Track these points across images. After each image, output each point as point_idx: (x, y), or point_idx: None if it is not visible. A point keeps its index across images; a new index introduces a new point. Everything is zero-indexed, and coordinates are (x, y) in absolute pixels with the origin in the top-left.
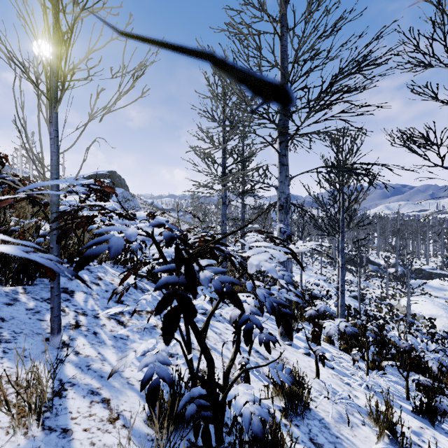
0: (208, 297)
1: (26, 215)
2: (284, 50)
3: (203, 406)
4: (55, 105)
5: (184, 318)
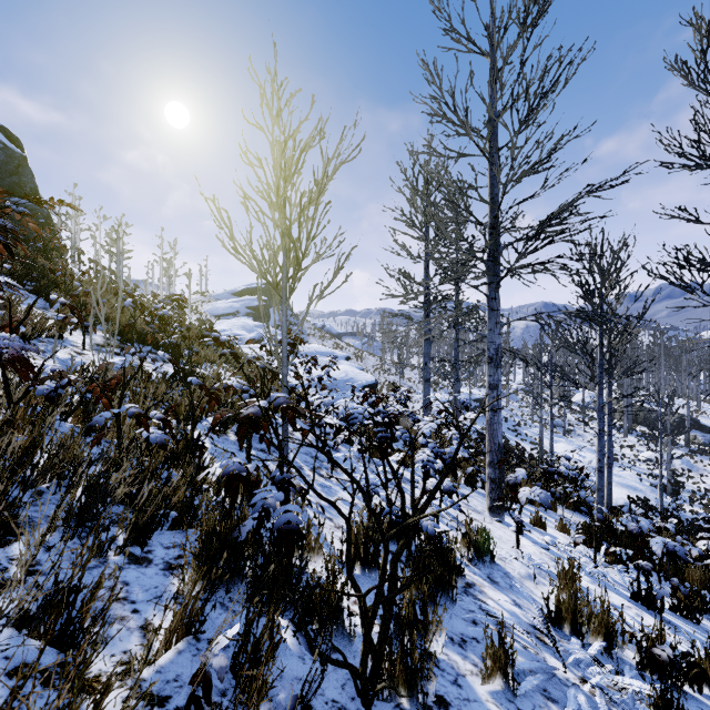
0: (402, 454)
1: (202, 360)
2: (494, 174)
3: (397, 516)
4: (286, 301)
5: (383, 466)
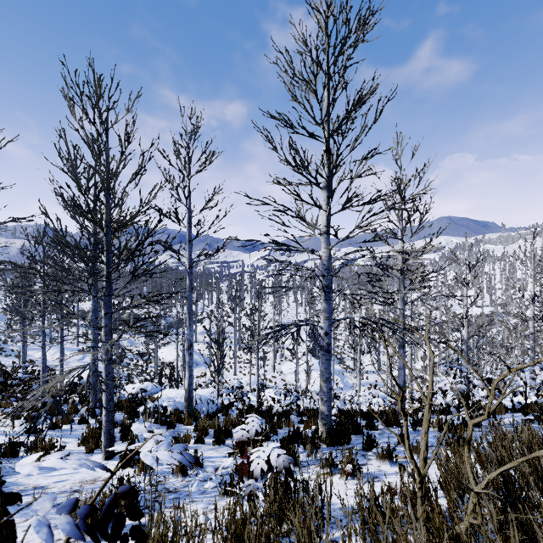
0: None
1: None
2: None
3: None
4: None
5: None
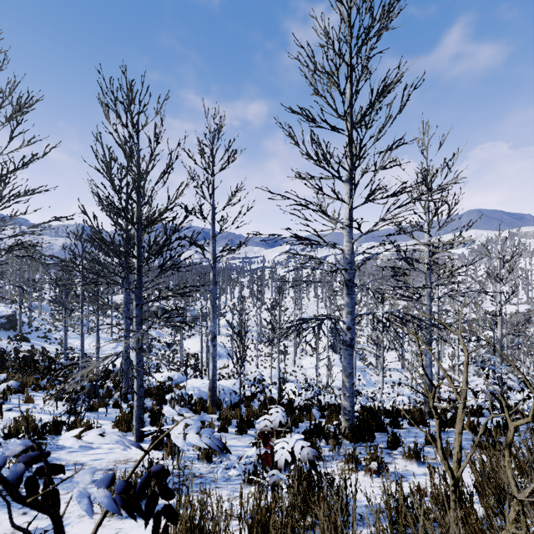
0: None
1: None
2: None
3: None
4: None
5: None
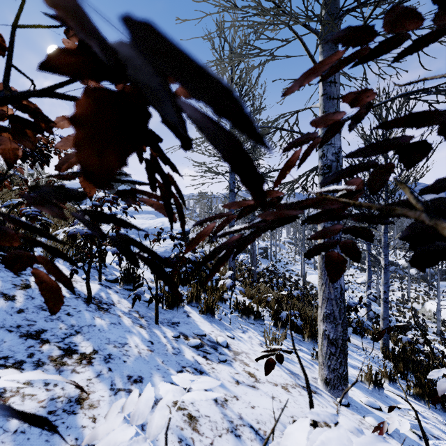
0: (162, 412)
1: None
2: None
3: None
4: None
5: None
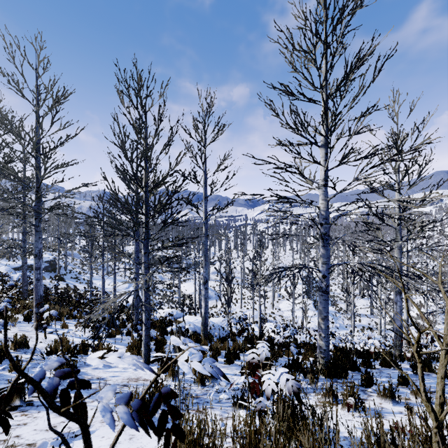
0: None
1: None
2: (38, 166)
3: None
4: None
5: None
